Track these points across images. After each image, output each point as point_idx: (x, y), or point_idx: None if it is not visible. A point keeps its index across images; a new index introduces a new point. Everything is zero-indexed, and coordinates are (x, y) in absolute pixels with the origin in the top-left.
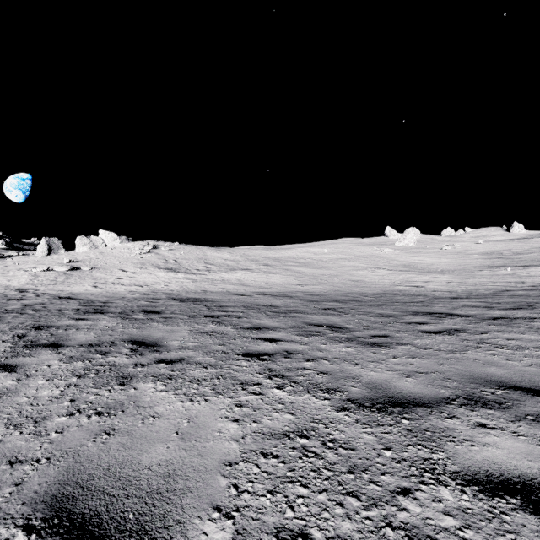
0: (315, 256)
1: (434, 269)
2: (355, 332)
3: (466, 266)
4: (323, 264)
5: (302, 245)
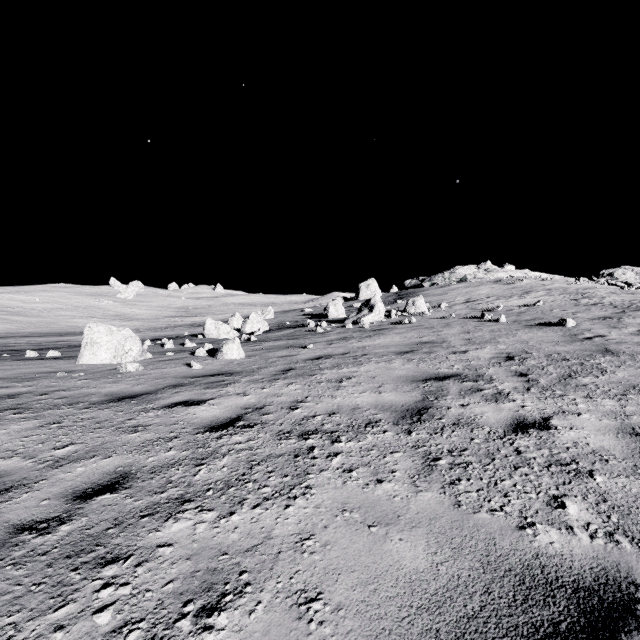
0: (26, 305)
1: (137, 318)
2: (66, 336)
3: (160, 316)
4: (38, 313)
5: (1, 291)
